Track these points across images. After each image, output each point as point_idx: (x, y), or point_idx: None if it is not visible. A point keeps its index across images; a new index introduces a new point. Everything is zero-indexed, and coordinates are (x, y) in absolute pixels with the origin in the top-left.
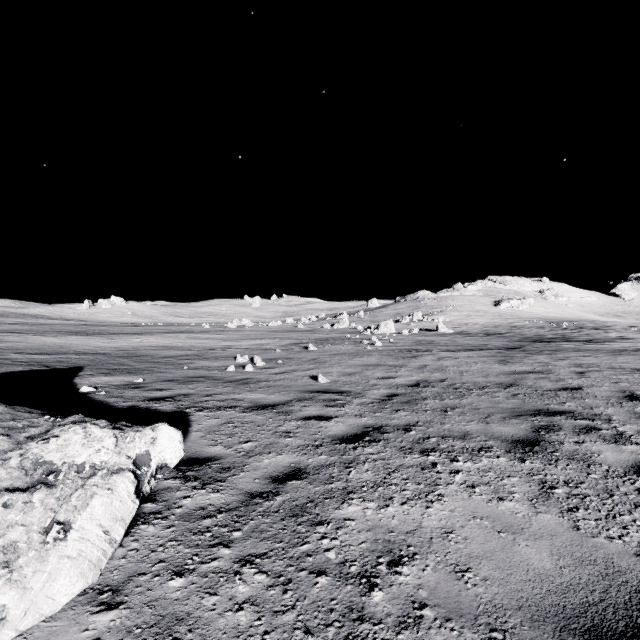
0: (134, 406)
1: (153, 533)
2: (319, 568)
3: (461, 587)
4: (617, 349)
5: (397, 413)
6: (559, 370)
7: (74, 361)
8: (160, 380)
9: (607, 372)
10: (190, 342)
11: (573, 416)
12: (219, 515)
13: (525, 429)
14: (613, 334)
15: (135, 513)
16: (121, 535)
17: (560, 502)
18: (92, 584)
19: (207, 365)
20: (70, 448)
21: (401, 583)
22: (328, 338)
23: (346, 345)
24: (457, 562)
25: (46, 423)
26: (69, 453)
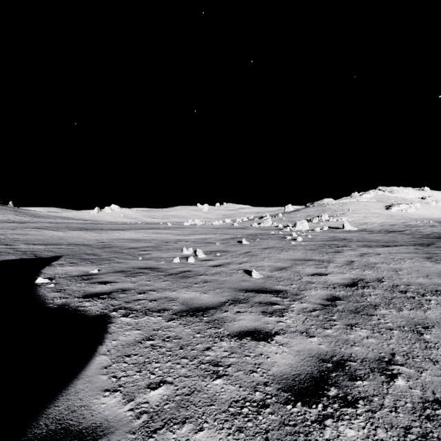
0: (65, 305)
1: None
2: None
3: None
4: None
5: (353, 331)
6: None
7: (60, 251)
8: (113, 271)
9: None
10: (153, 236)
11: None
12: None
13: None
14: None
15: None
16: None
17: None
18: None
19: (159, 256)
20: None
21: None
22: (257, 234)
23: (272, 240)
24: None
25: None
26: None
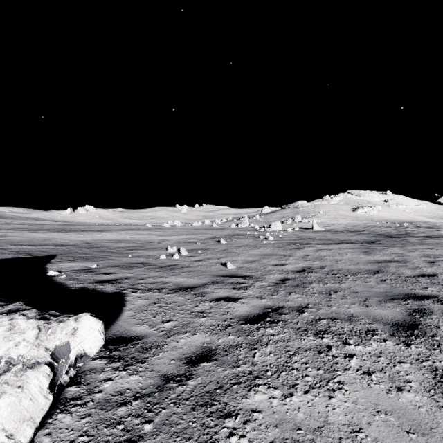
0: (84, 287)
1: (68, 425)
2: None
3: None
4: None
5: (290, 295)
6: (413, 260)
7: (51, 251)
8: (109, 266)
9: None
10: (136, 237)
11: (438, 300)
12: (134, 402)
13: (401, 312)
14: None
15: (51, 405)
16: (29, 435)
17: None
18: None
19: (146, 254)
20: None
21: None
22: (234, 234)
23: (247, 239)
24: None
25: None
26: None
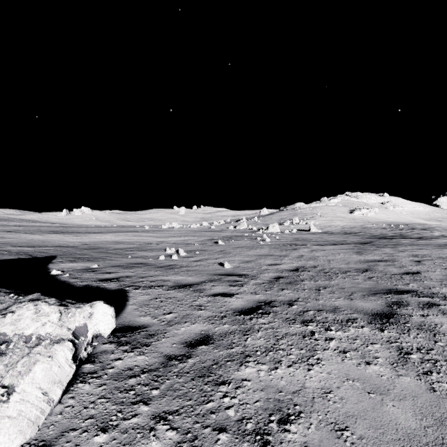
0: (88, 285)
1: (87, 391)
2: (221, 425)
3: (341, 445)
4: (442, 244)
5: (282, 291)
6: (401, 259)
7: (51, 252)
8: (110, 266)
9: (437, 261)
10: (134, 238)
11: (416, 294)
12: (142, 375)
13: (381, 304)
14: (436, 233)
15: (73, 374)
16: (59, 395)
17: (416, 366)
18: (30, 439)
19: (145, 255)
20: (21, 322)
21: (290, 441)
22: (232, 236)
23: (245, 241)
24: (336, 421)
25: (10, 300)
26: (20, 326)
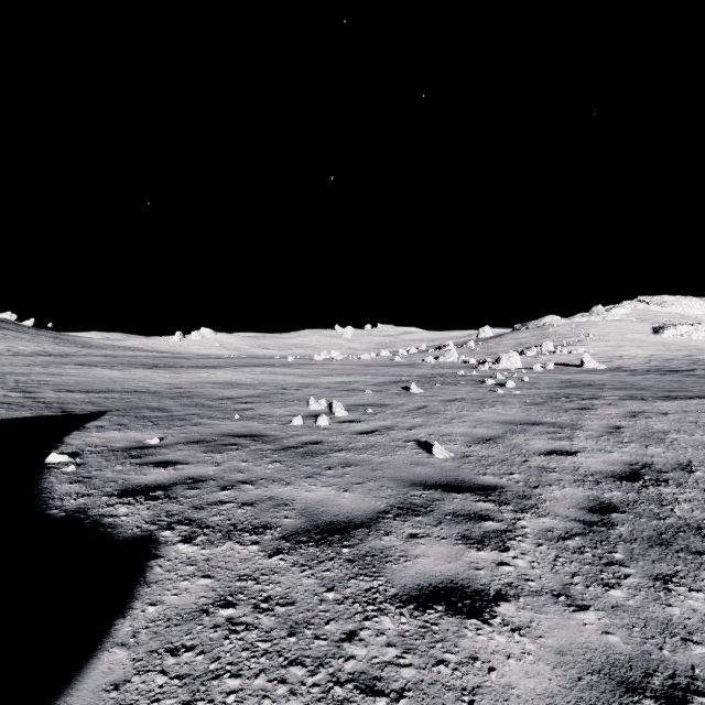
0: (80, 511)
1: None
2: None
3: None
4: None
5: (675, 597)
6: None
7: (107, 403)
8: (185, 440)
9: None
10: (262, 378)
11: None
12: None
13: None
14: None
15: None
16: None
17: None
18: None
19: (268, 413)
20: None
21: None
22: (434, 375)
23: (462, 385)
24: None
25: None
26: None
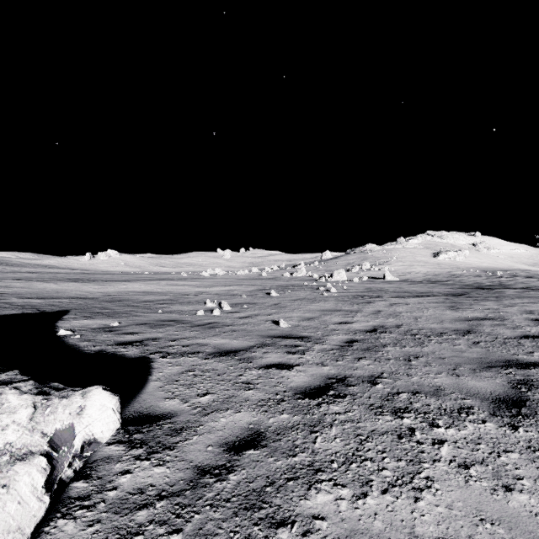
0: (102, 351)
1: (70, 535)
2: None
3: None
4: None
5: (359, 362)
6: (512, 317)
7: (64, 305)
8: (134, 323)
9: None
10: (168, 288)
11: None
12: (158, 503)
13: (502, 384)
14: None
15: (48, 508)
16: None
17: None
18: None
19: (180, 309)
20: None
21: None
22: (288, 285)
23: (304, 291)
24: None
25: None
26: None
